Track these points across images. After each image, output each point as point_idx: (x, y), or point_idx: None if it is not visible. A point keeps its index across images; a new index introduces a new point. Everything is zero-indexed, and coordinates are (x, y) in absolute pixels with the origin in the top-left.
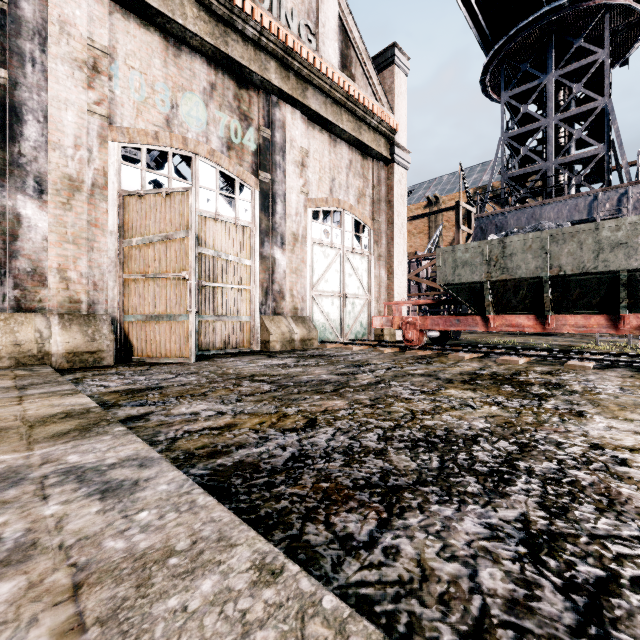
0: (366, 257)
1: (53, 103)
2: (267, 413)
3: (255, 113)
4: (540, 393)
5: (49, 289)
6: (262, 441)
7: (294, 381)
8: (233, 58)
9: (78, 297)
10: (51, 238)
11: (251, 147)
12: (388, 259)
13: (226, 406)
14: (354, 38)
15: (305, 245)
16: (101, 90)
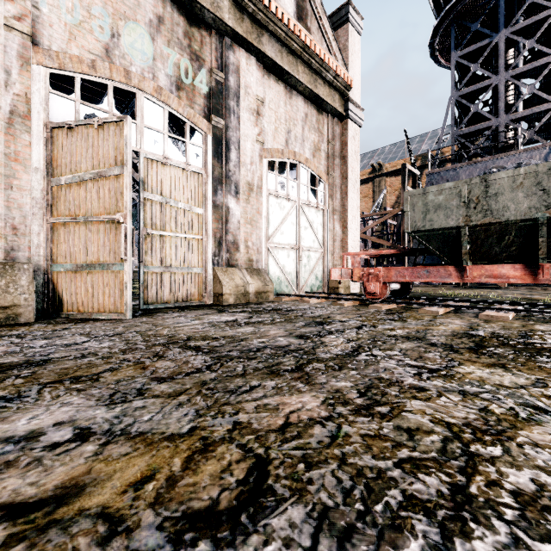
0: (321, 211)
1: None
2: (172, 436)
3: (207, 54)
4: None
5: None
6: None
7: (240, 349)
8: None
9: None
10: None
11: (203, 89)
12: (342, 213)
13: (108, 411)
14: None
15: (260, 195)
16: (22, 4)
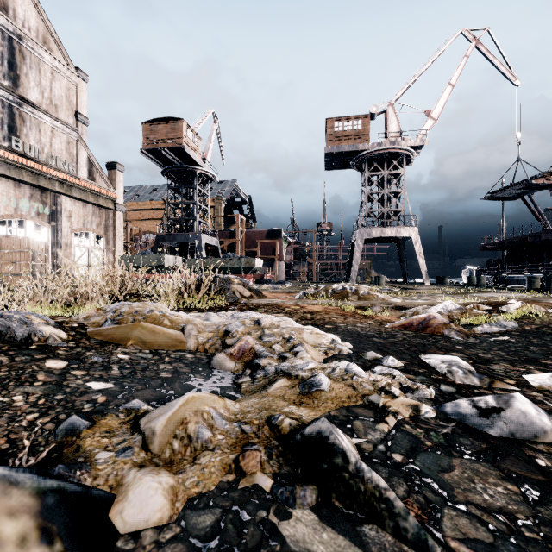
0: (102, 250)
1: None
2: None
3: (49, 201)
4: None
5: None
6: None
7: None
8: (41, 186)
9: None
10: None
11: (47, 213)
12: (114, 250)
13: None
14: (95, 164)
15: (71, 247)
16: None
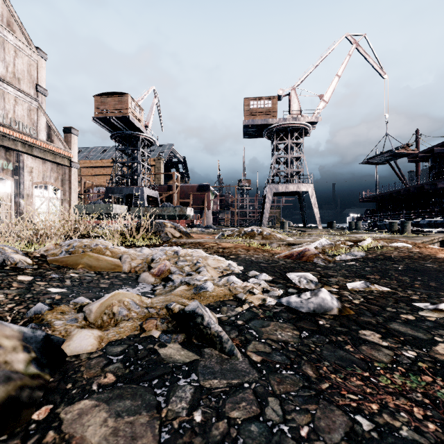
0: (59, 200)
1: None
2: None
3: (12, 158)
4: None
5: None
6: None
7: None
8: (5, 146)
9: None
10: None
11: (11, 169)
12: (69, 200)
13: None
14: (53, 128)
15: (32, 197)
16: None
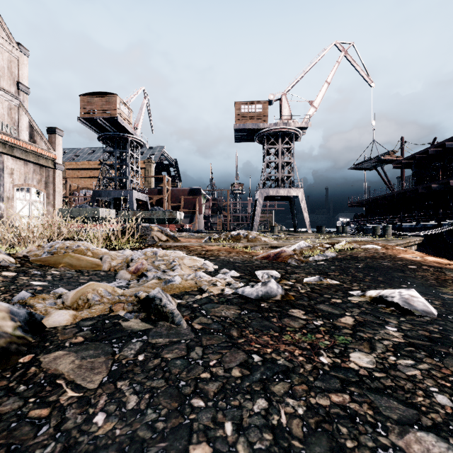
0: (42, 203)
1: None
2: None
3: None
4: None
5: None
6: None
7: None
8: None
9: None
10: None
11: None
12: (53, 203)
13: None
14: (36, 128)
15: (13, 200)
16: None
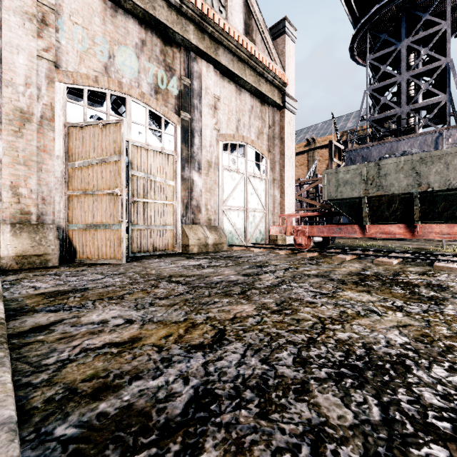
0: (264, 180)
1: (6, 47)
2: (176, 321)
3: (177, 65)
4: (432, 296)
5: (2, 202)
6: (163, 366)
7: (206, 282)
8: (159, 20)
9: (28, 209)
10: (4, 160)
11: (174, 92)
12: (280, 182)
13: (137, 312)
14: (255, 11)
15: (217, 170)
16: (49, 39)
